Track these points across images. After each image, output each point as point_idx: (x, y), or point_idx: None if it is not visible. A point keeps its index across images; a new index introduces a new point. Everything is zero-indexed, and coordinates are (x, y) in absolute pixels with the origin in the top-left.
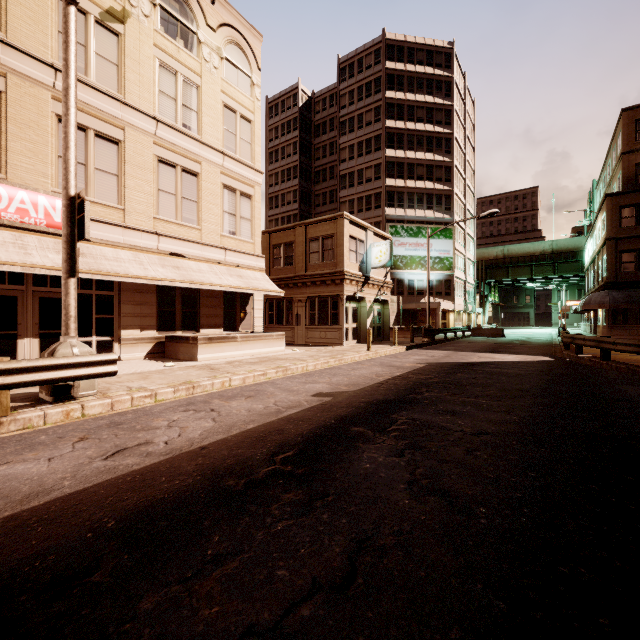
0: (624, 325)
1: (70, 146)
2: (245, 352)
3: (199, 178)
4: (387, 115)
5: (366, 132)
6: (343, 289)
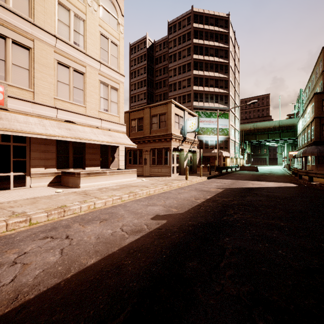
0: None
1: None
2: (112, 181)
3: (84, 76)
4: (194, 52)
5: (183, 61)
6: (171, 144)
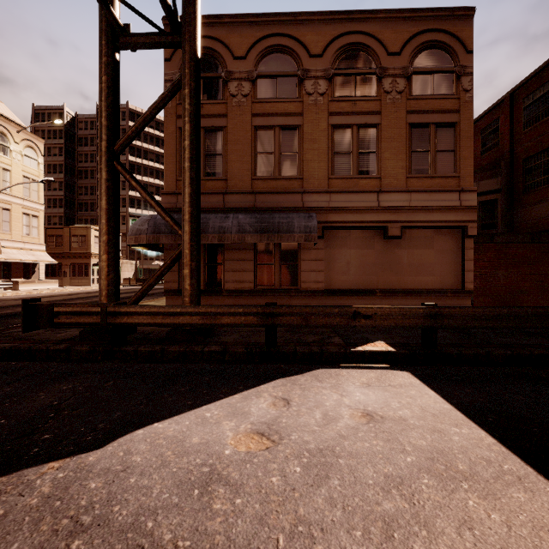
0: None
1: None
2: (39, 287)
3: (11, 211)
4: (130, 153)
5: None
6: (91, 260)
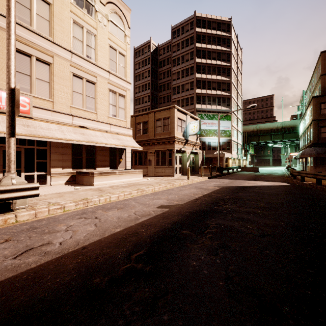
0: (322, 165)
1: (11, 58)
2: (120, 180)
3: (96, 85)
4: (197, 56)
5: (186, 65)
6: (174, 146)
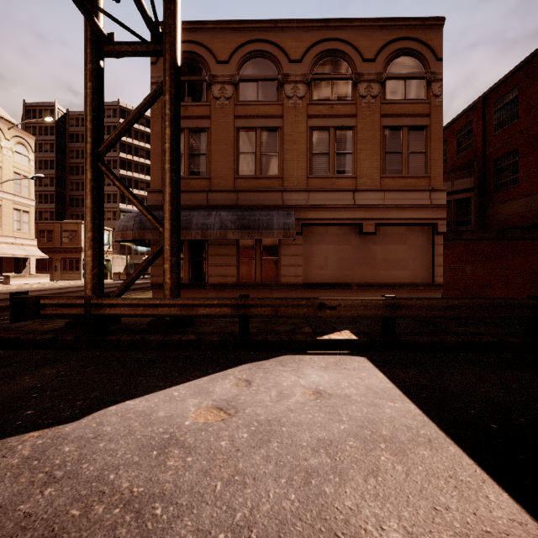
0: None
1: None
2: (30, 282)
3: (2, 207)
4: (121, 150)
5: (107, 155)
6: (82, 255)
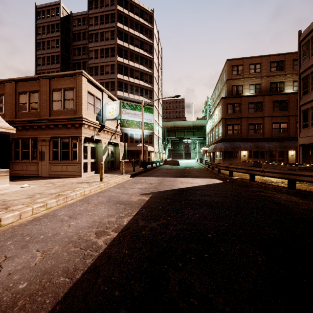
0: (228, 159)
1: None
2: None
3: None
4: (118, 37)
5: (106, 44)
6: (82, 132)
